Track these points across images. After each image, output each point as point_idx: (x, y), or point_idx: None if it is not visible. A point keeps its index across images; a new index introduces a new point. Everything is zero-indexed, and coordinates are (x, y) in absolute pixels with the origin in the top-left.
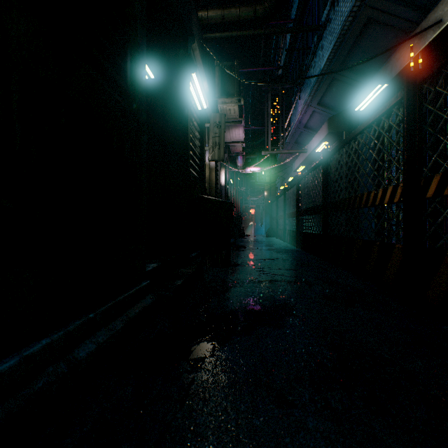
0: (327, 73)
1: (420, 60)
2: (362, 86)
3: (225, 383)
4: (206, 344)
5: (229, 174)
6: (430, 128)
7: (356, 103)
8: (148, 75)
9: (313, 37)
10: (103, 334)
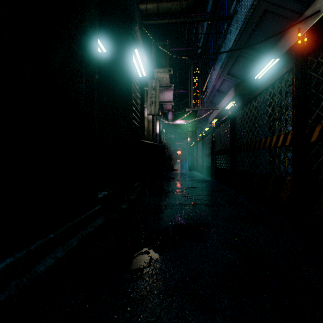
0: (235, 49)
1: (305, 39)
2: (260, 61)
3: (159, 290)
4: (144, 256)
5: (162, 125)
6: (313, 89)
7: (255, 73)
8: (101, 49)
9: (223, 25)
10: (62, 251)
